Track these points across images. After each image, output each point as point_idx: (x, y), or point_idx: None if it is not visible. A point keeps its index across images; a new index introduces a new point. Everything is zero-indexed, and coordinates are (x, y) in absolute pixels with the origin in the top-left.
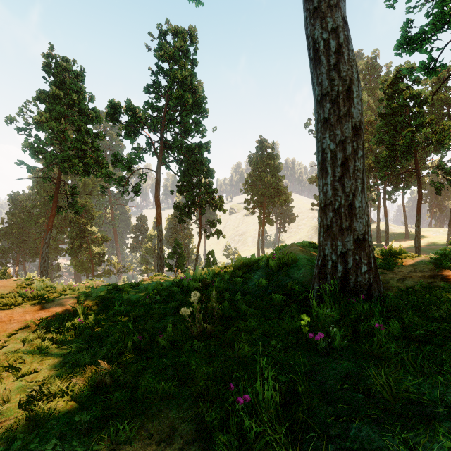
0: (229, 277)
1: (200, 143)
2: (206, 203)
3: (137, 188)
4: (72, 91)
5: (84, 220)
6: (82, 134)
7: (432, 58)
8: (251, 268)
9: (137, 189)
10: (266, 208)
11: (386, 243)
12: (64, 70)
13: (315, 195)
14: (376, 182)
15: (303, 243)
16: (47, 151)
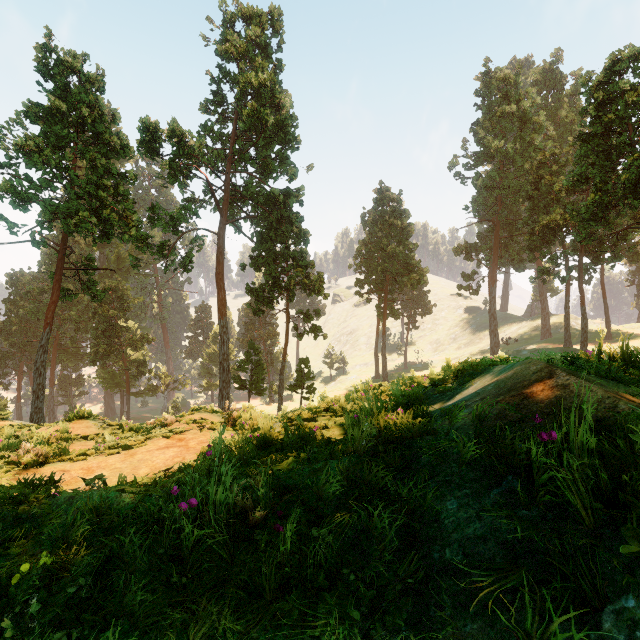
0: (339, 481)
1: (287, 189)
2: (297, 284)
3: (187, 260)
4: (82, 104)
5: (115, 312)
6: (99, 173)
7: None
8: (416, 450)
9: (187, 262)
10: (390, 292)
11: (583, 347)
12: (69, 69)
13: (463, 273)
14: (567, 250)
15: (549, 358)
16: (42, 200)
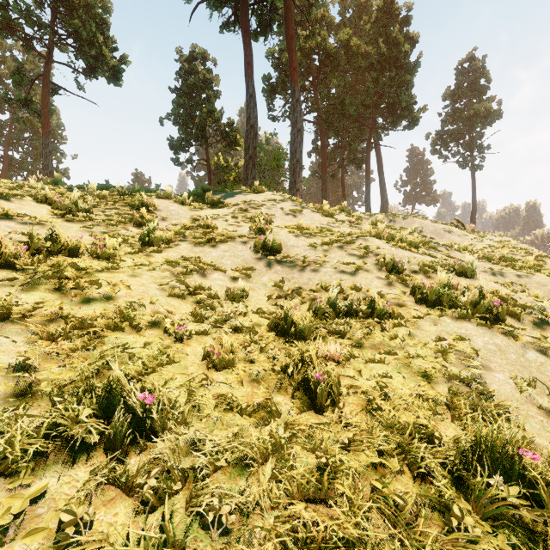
0: None
1: (56, 168)
2: None
3: None
4: None
5: None
6: None
7: (178, 157)
8: None
9: None
10: None
11: None
12: None
13: None
14: None
15: None
16: None
